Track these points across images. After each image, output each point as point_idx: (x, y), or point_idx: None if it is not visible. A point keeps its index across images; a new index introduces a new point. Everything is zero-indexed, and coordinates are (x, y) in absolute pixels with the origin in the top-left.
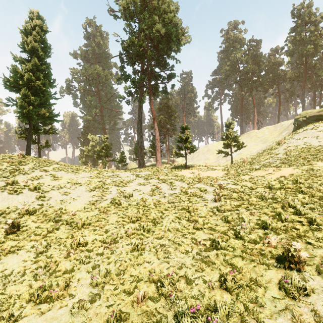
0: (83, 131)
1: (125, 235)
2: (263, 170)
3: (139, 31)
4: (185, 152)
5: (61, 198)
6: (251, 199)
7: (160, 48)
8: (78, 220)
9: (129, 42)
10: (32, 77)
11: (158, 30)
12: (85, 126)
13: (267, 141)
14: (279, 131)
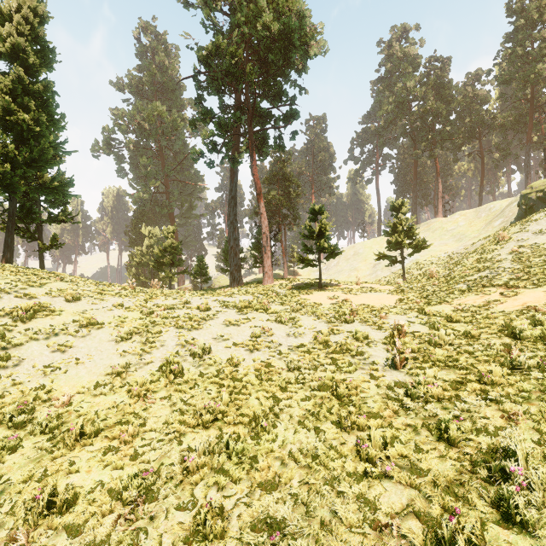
0: (134, 220)
1: (179, 472)
2: (477, 293)
3: (230, 31)
4: (318, 257)
5: (49, 360)
6: (482, 366)
7: (270, 61)
8: (75, 419)
9: (211, 47)
10: (11, 105)
11: (267, 25)
12: (138, 211)
13: (464, 236)
14: (485, 219)
